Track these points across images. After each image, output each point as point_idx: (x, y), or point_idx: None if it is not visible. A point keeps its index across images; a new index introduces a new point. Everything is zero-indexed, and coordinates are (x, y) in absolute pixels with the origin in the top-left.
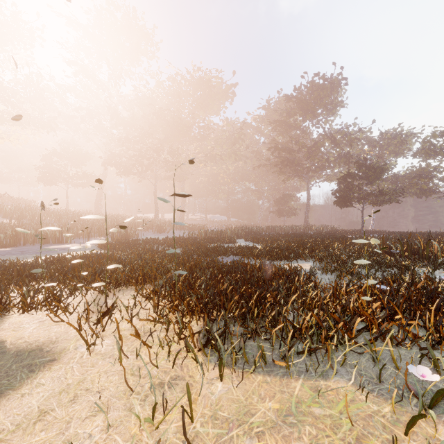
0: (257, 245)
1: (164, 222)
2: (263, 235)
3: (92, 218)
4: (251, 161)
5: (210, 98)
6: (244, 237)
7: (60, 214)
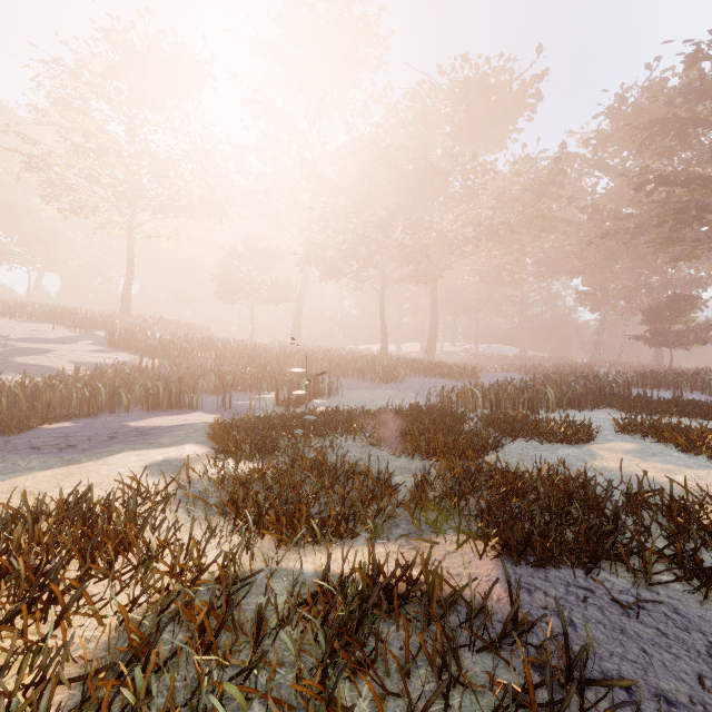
0: (703, 468)
1: (397, 360)
2: (657, 404)
3: (272, 355)
4: (577, 231)
5: (486, 115)
6: (610, 415)
7: (222, 348)
